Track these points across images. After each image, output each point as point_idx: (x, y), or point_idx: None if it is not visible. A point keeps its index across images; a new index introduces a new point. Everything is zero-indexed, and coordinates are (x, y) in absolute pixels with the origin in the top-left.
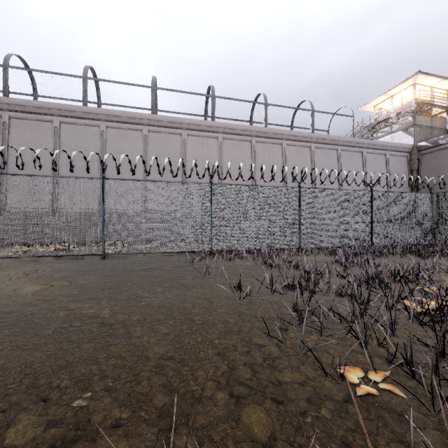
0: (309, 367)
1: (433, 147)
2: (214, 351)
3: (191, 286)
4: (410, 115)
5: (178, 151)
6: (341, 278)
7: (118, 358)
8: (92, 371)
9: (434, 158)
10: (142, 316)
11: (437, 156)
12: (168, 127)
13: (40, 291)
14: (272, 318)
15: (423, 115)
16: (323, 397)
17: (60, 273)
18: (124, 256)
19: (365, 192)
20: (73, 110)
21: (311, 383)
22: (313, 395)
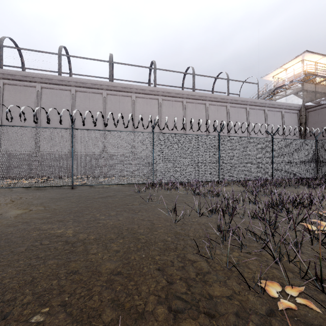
0: (234, 282)
1: (317, 106)
2: (155, 266)
3: (138, 210)
4: (300, 83)
5: (128, 109)
6: (252, 204)
7: (76, 274)
8: (52, 286)
9: (317, 114)
10: (98, 235)
11: (319, 113)
12: (121, 91)
13: (21, 214)
14: (201, 237)
15: (309, 82)
16: (248, 311)
17: (38, 200)
18: (88, 187)
19: (267, 139)
20: (50, 78)
21: (237, 297)
22: (240, 309)
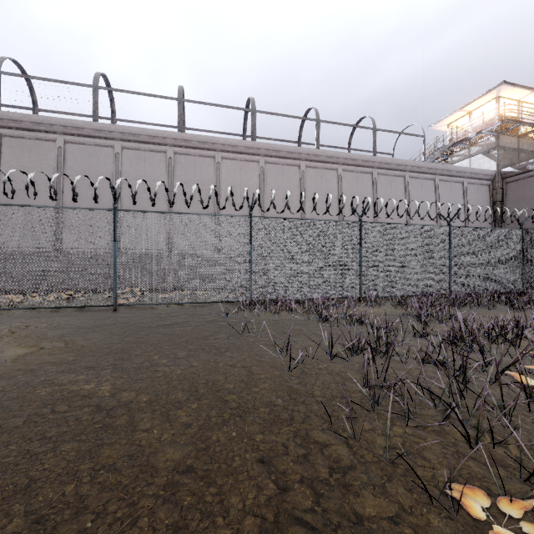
0: (400, 486)
1: (521, 173)
2: (255, 455)
3: (224, 349)
4: (492, 135)
5: (210, 178)
6: (420, 337)
7: (110, 471)
8: (64, 497)
9: (522, 187)
10: (155, 395)
11: (525, 184)
12: (198, 148)
13: (24, 356)
14: (335, 397)
15: (509, 134)
16: None
17: (56, 330)
18: (141, 307)
19: (441, 228)
20: (80, 126)
21: (408, 518)
22: None
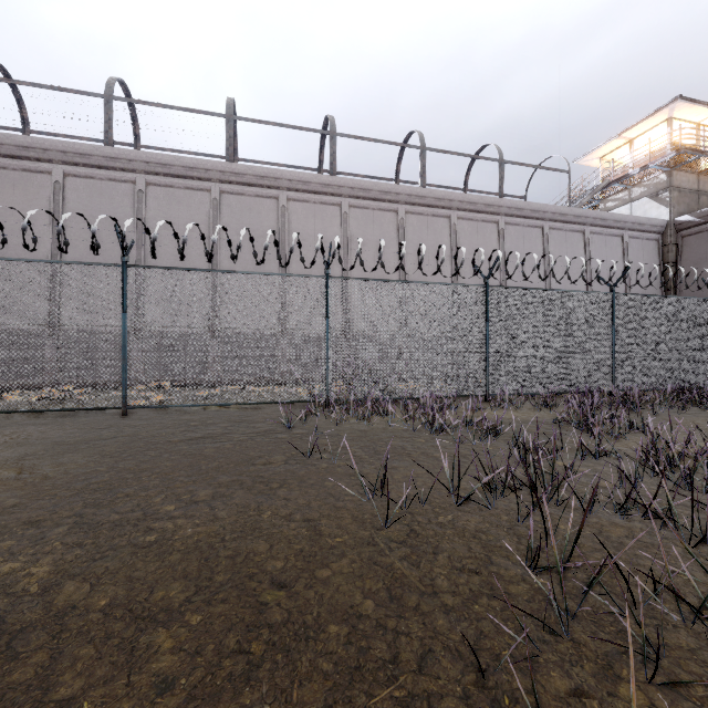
0: None
1: (703, 223)
2: None
3: (278, 483)
4: (663, 171)
5: (272, 227)
6: (593, 460)
7: None
8: None
9: (704, 242)
10: (127, 590)
11: None
12: (255, 186)
13: None
14: (478, 594)
15: (685, 170)
16: None
17: (18, 448)
18: (166, 410)
19: (600, 296)
20: (87, 153)
21: None
22: None
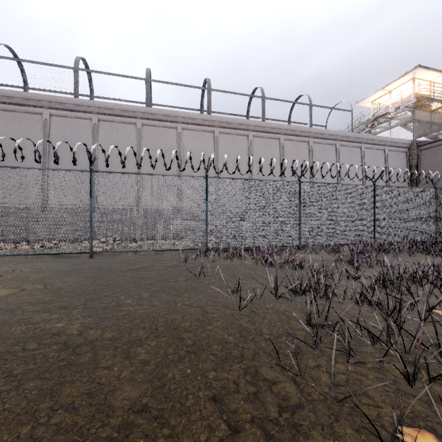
0: (348, 427)
1: (433, 142)
2: (208, 393)
3: (183, 290)
4: (409, 110)
5: (173, 145)
6: (352, 279)
7: (68, 410)
8: (17, 441)
9: (434, 154)
10: (119, 333)
11: (437, 151)
12: (162, 121)
13: (6, 297)
14: (281, 335)
15: (423, 110)
16: None
17: (38, 274)
18: (114, 254)
19: (367, 187)
20: (63, 102)
21: None
22: None
